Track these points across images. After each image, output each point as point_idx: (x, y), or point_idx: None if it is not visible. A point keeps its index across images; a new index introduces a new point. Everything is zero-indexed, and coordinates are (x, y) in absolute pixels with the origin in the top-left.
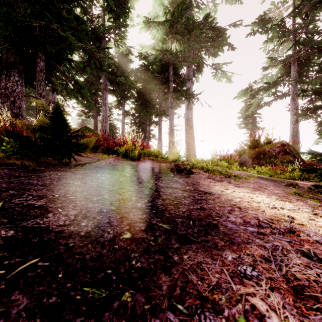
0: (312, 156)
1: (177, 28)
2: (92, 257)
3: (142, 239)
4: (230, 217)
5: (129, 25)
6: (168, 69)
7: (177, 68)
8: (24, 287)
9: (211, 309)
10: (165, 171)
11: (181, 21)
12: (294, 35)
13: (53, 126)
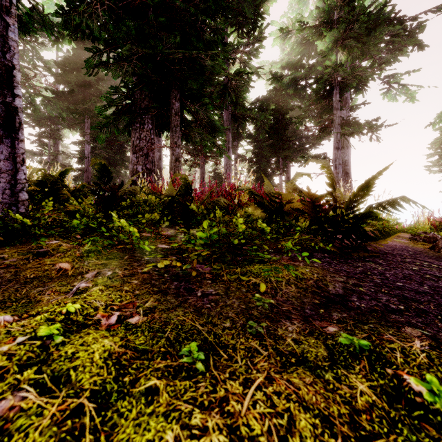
0: None
1: (352, 30)
2: None
3: None
4: None
5: (266, 37)
6: (330, 92)
7: (343, 89)
8: None
9: None
10: (441, 254)
11: (362, 19)
12: None
13: (352, 196)
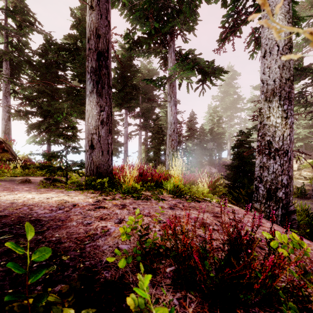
0: (47, 157)
1: None
2: (3, 275)
3: (11, 249)
4: (38, 211)
5: None
6: None
7: None
8: (4, 309)
9: (94, 235)
10: None
11: None
12: (7, 33)
13: None
